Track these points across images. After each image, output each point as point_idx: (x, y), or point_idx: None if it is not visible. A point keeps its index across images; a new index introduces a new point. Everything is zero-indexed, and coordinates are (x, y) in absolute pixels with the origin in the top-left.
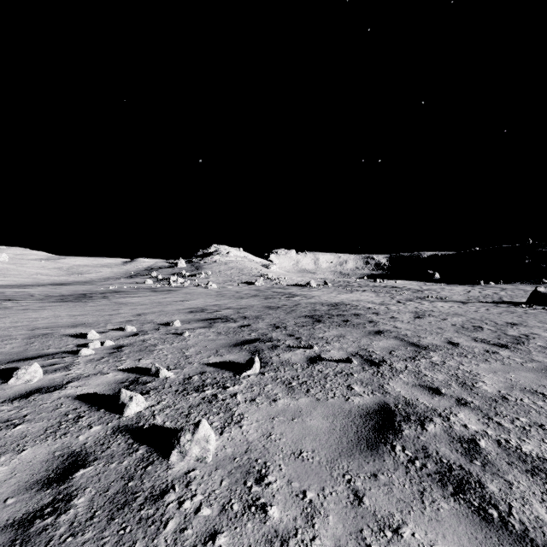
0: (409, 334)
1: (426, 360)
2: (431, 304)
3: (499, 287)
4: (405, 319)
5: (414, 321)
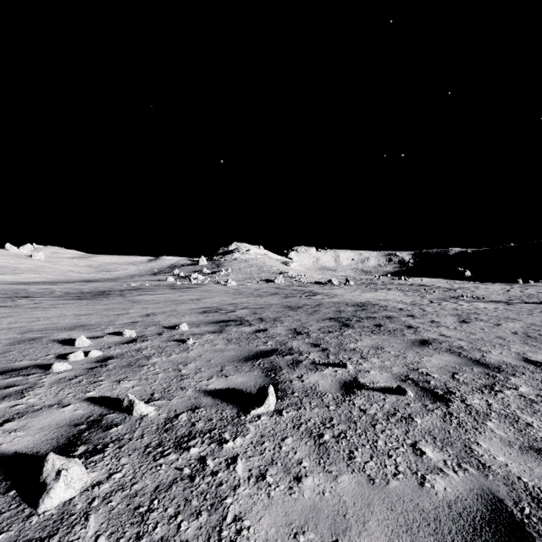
0: (465, 346)
1: (511, 392)
2: (470, 305)
3: (541, 286)
4: (449, 324)
5: (461, 327)
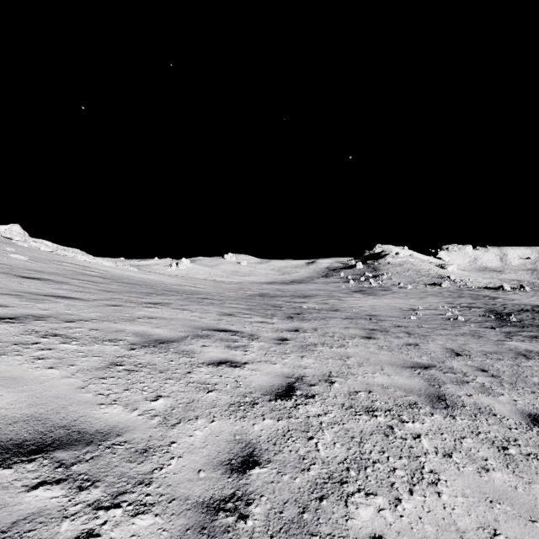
0: None
1: None
2: None
3: None
4: None
5: None
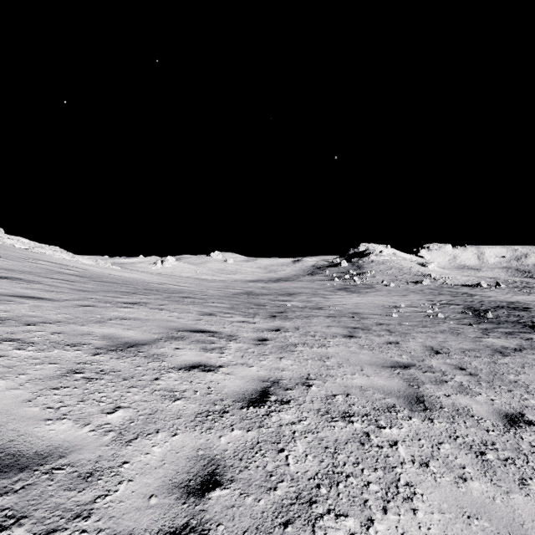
0: None
1: None
2: None
3: None
4: None
5: None
